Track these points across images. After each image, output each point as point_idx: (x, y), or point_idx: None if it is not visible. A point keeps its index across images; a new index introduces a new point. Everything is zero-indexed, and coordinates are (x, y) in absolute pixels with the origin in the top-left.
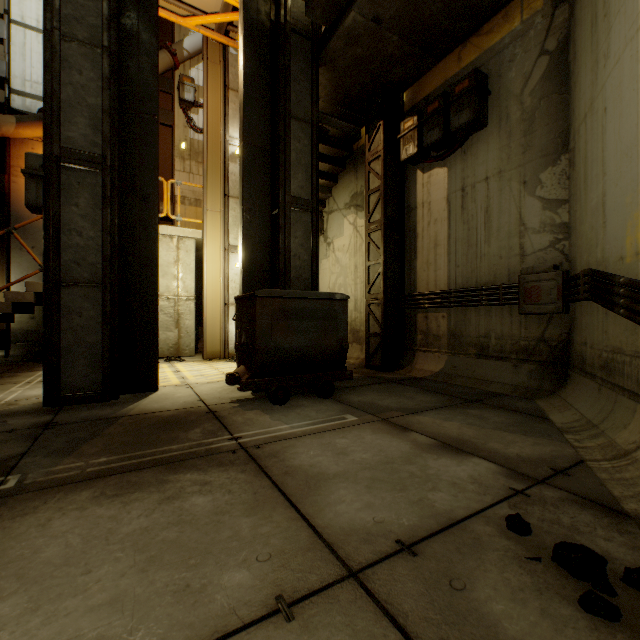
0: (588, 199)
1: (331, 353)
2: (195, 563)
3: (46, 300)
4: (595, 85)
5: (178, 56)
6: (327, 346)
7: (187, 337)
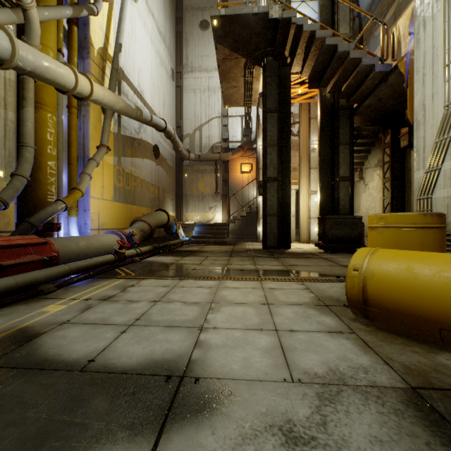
0: None
1: (354, 237)
2: (316, 263)
3: (263, 220)
4: None
5: None
6: (352, 235)
7: (291, 233)
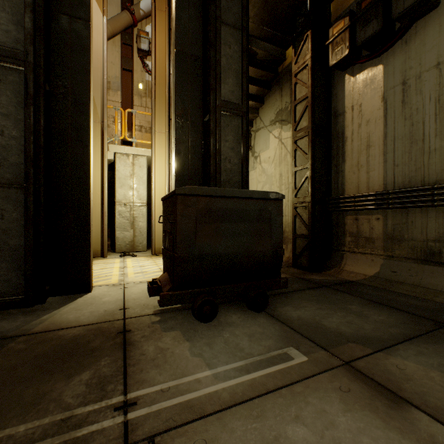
0: None
1: (264, 260)
2: None
3: None
4: None
5: (136, 15)
6: (260, 252)
7: (140, 236)
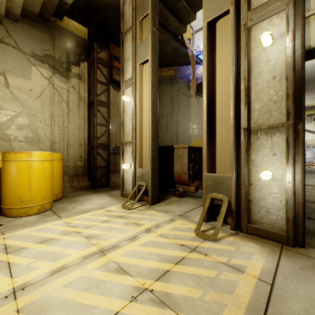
0: (169, 133)
1: None
2: None
3: None
4: (173, 112)
5: None
6: None
7: None
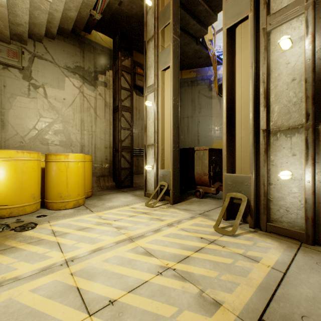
0: (190, 135)
1: None
2: None
3: None
4: (194, 114)
5: None
6: None
7: None
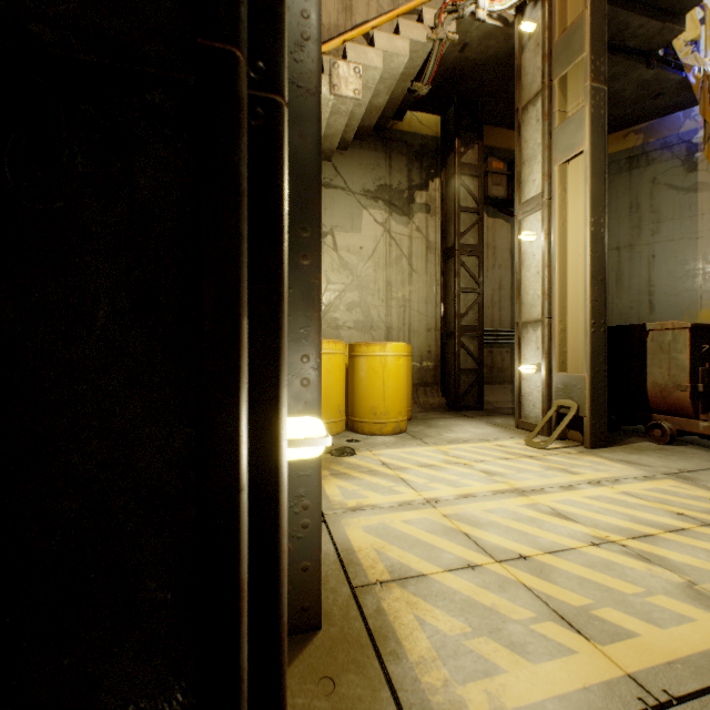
0: (624, 293)
1: None
2: None
3: None
4: (637, 239)
5: None
6: None
7: None
